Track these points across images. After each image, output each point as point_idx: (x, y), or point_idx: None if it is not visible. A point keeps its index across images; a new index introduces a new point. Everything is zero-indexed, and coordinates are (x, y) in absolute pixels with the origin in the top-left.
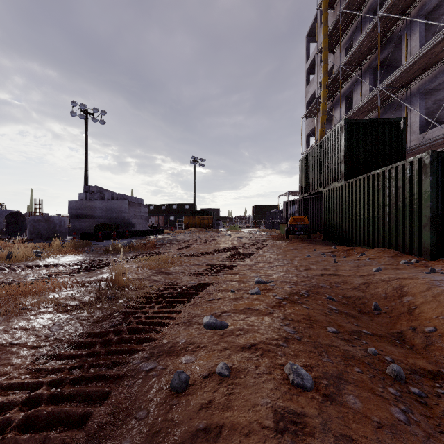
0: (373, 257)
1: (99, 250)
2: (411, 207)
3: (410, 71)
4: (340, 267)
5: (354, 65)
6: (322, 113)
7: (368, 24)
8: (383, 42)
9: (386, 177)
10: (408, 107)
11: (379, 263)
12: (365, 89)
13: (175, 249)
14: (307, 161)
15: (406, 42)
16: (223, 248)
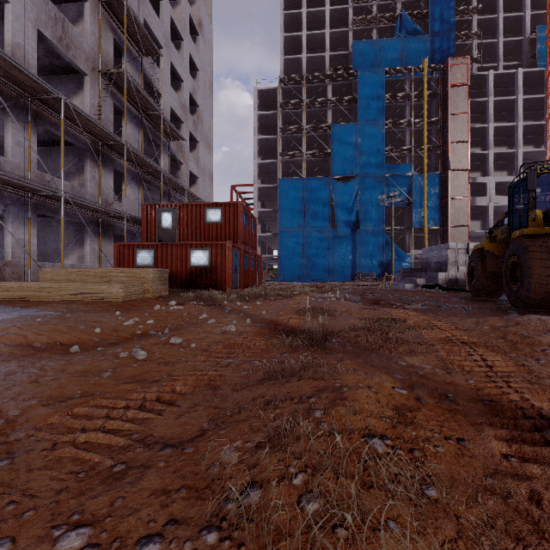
0: None
1: None
2: None
3: None
4: None
5: None
6: None
7: None
8: None
9: None
10: None
11: None
12: None
13: None
14: None
15: None
16: None
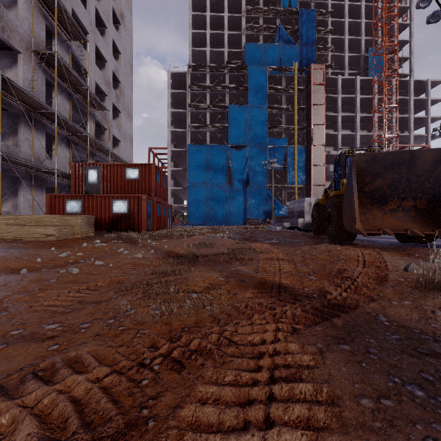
0: None
1: None
2: None
3: None
4: None
5: None
6: None
7: None
8: None
9: None
10: None
11: None
12: None
13: None
14: None
15: None
16: None
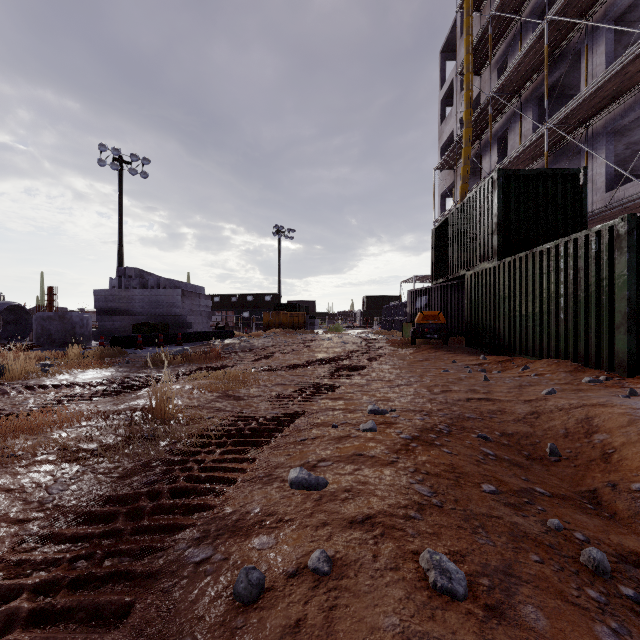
0: (542, 373)
1: (138, 361)
2: (598, 299)
3: (592, 101)
4: (494, 387)
5: (510, 93)
6: (465, 162)
7: (530, 33)
8: (552, 59)
9: (559, 254)
10: (590, 154)
11: (551, 381)
12: (527, 128)
13: (250, 360)
14: (443, 232)
15: (586, 59)
16: (321, 359)
